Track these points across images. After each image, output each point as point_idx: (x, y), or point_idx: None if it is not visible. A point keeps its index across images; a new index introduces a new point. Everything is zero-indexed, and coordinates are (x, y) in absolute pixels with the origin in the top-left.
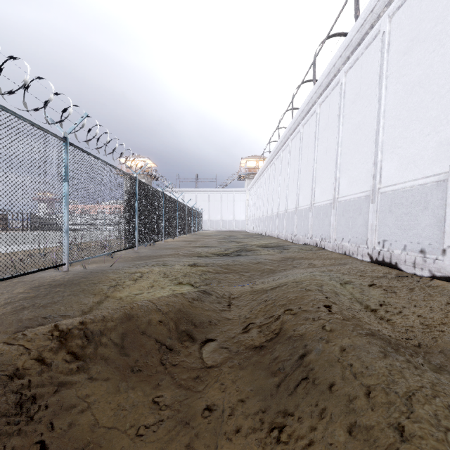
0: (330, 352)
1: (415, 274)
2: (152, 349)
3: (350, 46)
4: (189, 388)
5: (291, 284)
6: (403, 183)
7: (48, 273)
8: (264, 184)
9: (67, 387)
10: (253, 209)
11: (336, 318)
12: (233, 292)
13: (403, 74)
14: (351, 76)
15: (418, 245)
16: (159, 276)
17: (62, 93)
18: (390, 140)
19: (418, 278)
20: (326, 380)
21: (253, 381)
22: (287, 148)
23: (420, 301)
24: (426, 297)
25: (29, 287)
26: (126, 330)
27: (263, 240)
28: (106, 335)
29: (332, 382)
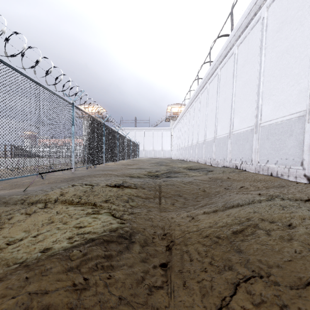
0: None
1: None
2: None
3: None
4: None
5: (267, 227)
6: None
7: None
8: (185, 122)
9: None
10: (176, 142)
11: None
12: (167, 232)
13: None
14: (275, 8)
15: None
16: (70, 205)
17: None
18: None
19: None
20: None
21: None
22: (205, 91)
23: None
24: None
25: None
26: None
27: (186, 164)
28: None
29: None
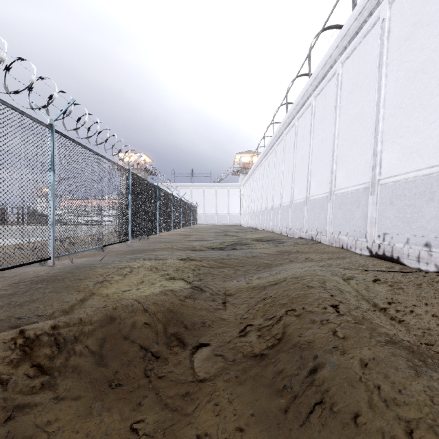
0: (348, 368)
1: (419, 269)
2: (135, 358)
3: (347, 35)
4: (176, 409)
5: (291, 280)
6: (405, 174)
7: (32, 268)
8: (259, 179)
9: (25, 411)
10: (247, 203)
11: (347, 321)
12: (228, 289)
13: (405, 60)
14: (349, 67)
15: (422, 238)
16: (150, 271)
17: (47, 77)
18: (391, 130)
19: (423, 273)
20: (348, 408)
21: (254, 402)
22: (281, 142)
23: (431, 299)
24: (437, 294)
25: (7, 284)
26: (106, 335)
27: (257, 233)
28: (82, 342)
29: (357, 410)
